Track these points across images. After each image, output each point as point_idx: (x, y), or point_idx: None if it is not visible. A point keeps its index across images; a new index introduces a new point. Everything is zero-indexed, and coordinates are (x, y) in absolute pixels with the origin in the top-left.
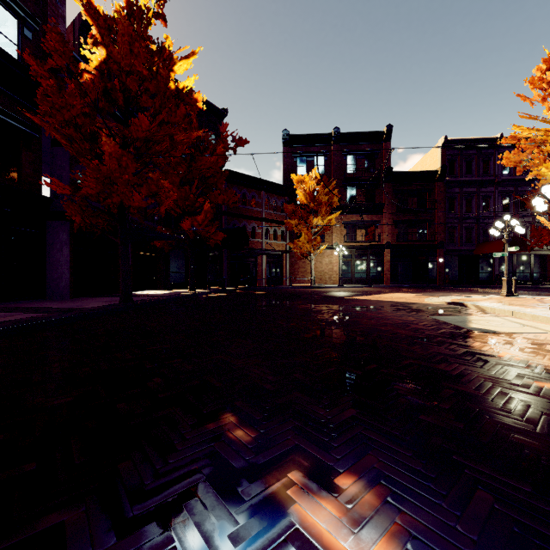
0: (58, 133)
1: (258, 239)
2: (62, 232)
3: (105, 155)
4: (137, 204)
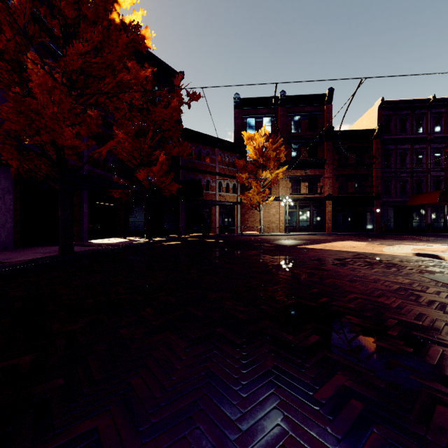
0: None
1: (212, 191)
2: (3, 179)
3: (33, 87)
4: (70, 143)
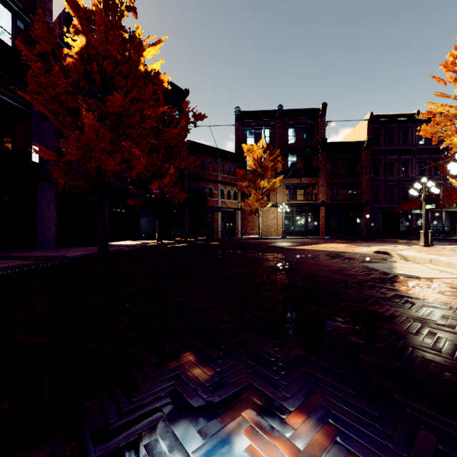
0: (45, 108)
1: (214, 198)
2: (49, 192)
3: (85, 127)
4: (112, 169)
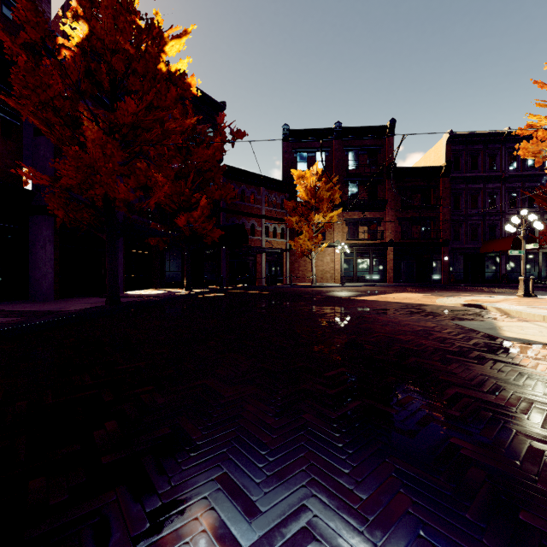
0: (36, 117)
1: (257, 237)
2: (45, 228)
3: (87, 142)
4: (123, 196)
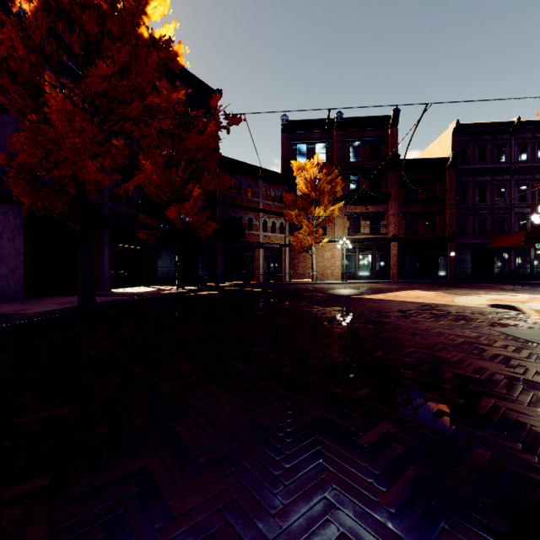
0: None
1: (255, 231)
2: (13, 218)
3: (51, 114)
4: (93, 178)
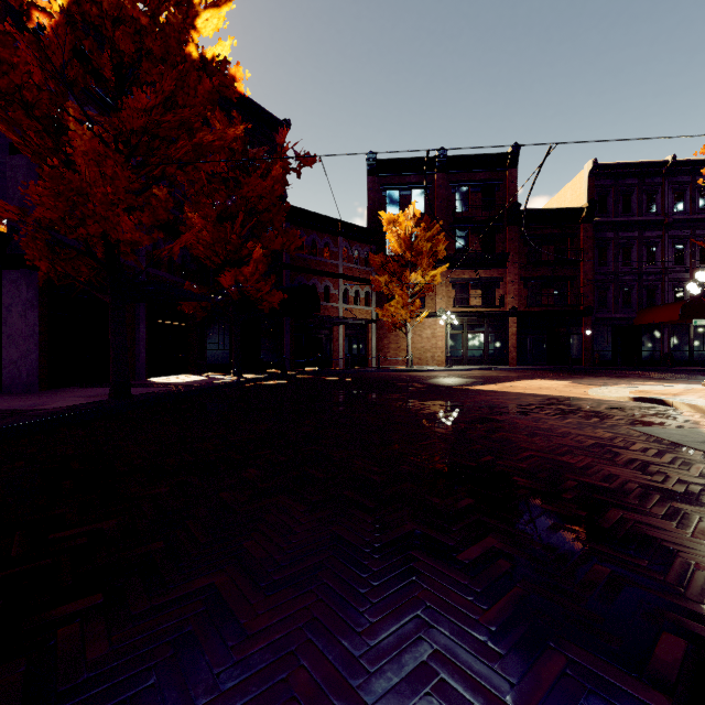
0: None
1: (333, 303)
2: (25, 287)
3: (76, 156)
4: (130, 237)
